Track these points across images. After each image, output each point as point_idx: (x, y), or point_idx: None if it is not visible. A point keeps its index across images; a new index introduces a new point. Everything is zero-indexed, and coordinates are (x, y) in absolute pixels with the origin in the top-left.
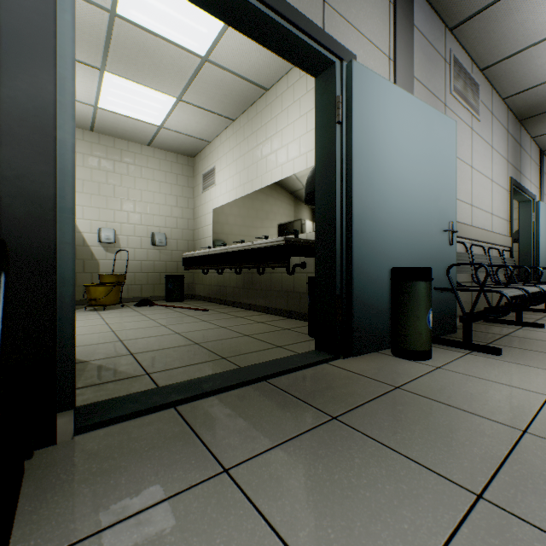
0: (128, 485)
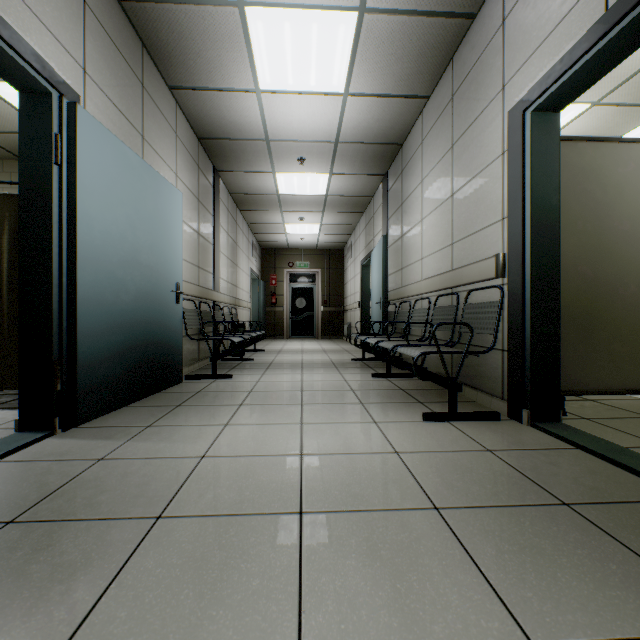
0: (483, 433)
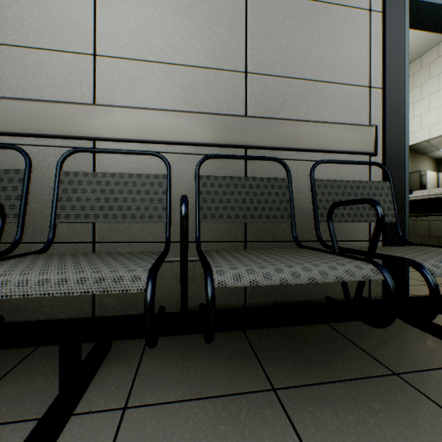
0: None
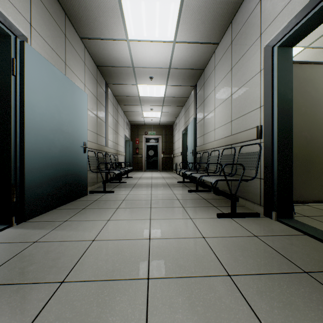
0: (251, 225)
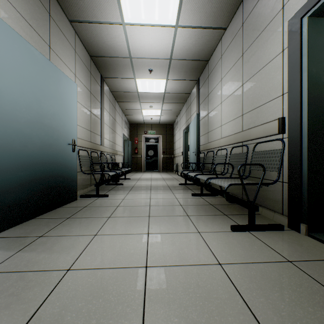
0: (277, 243)
